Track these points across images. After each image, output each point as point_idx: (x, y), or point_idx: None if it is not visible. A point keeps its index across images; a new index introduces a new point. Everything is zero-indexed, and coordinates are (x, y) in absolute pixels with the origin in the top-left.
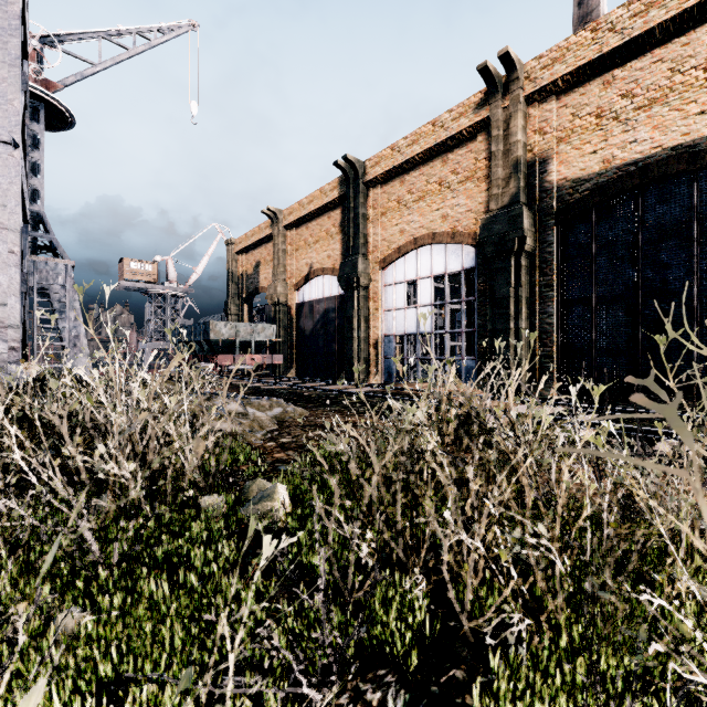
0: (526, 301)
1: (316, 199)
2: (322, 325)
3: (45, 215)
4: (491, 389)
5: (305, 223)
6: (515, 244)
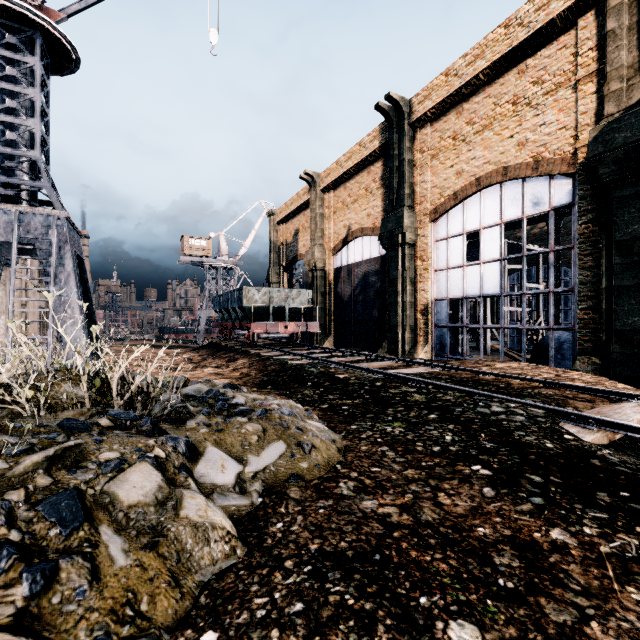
0: None
1: (354, 154)
2: (360, 290)
3: (40, 161)
4: (607, 373)
5: (343, 183)
6: None
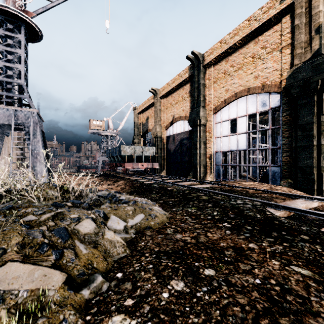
0: None
1: (176, 80)
2: (179, 147)
3: (24, 85)
4: (295, 187)
5: (170, 94)
6: (318, 84)
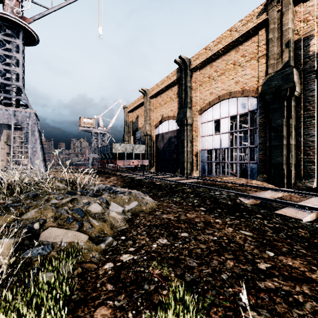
0: (294, 127)
1: (165, 81)
2: (167, 145)
3: (22, 87)
4: (269, 181)
5: (159, 95)
6: (287, 92)
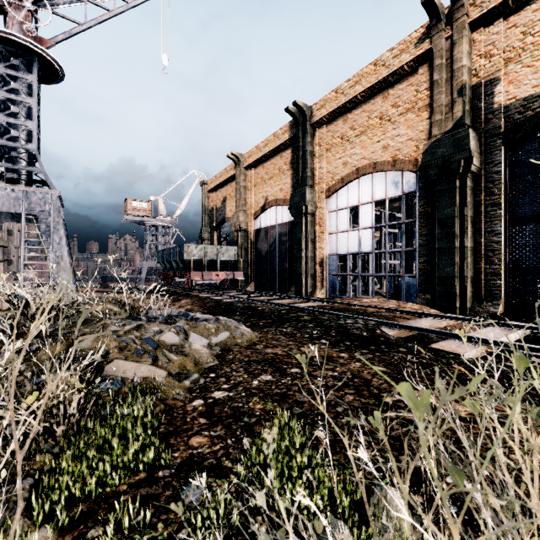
0: (471, 220)
1: (270, 142)
2: (275, 247)
3: (37, 152)
4: (433, 304)
5: (261, 163)
6: (460, 165)
